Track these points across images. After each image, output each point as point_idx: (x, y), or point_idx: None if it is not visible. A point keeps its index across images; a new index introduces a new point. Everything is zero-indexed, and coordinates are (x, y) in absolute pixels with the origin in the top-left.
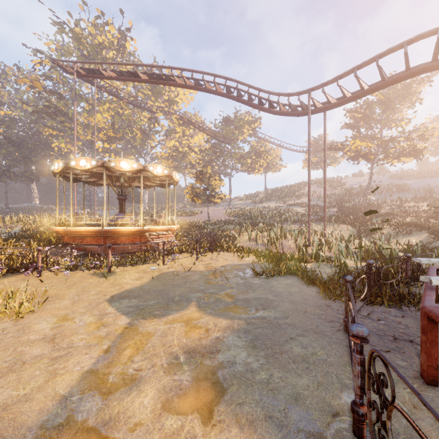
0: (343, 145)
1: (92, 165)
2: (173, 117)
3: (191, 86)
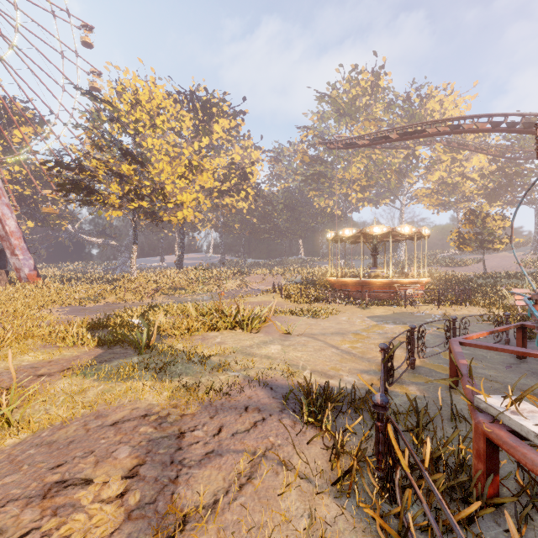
0: None
1: (353, 233)
2: (436, 146)
3: (445, 132)
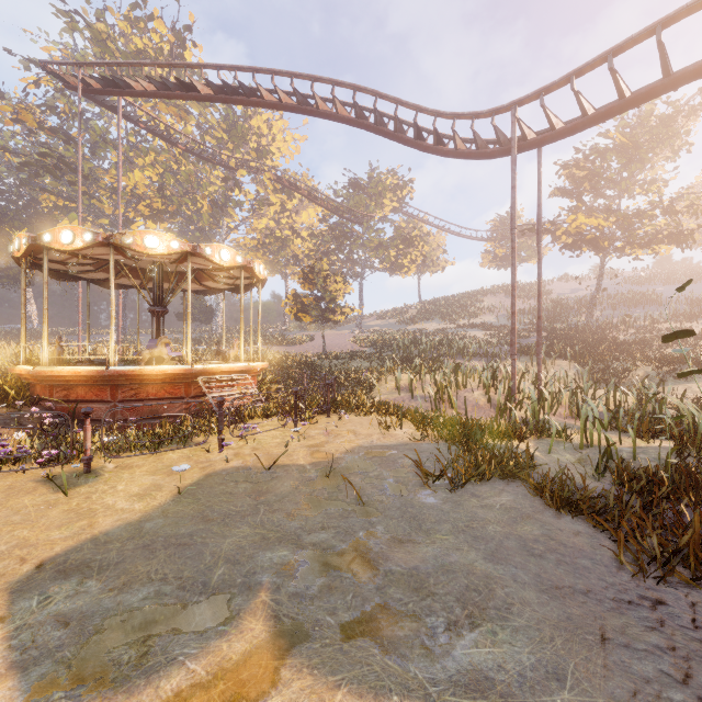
0: (553, 225)
1: (85, 242)
2: (265, 177)
3: (290, 105)
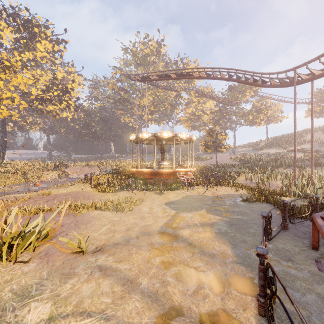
0: None
1: (149, 136)
2: (191, 92)
3: (203, 77)
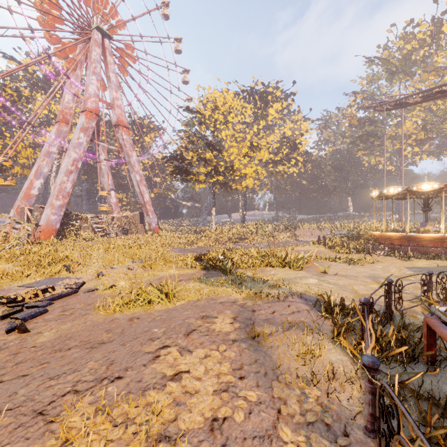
0: None
1: (398, 191)
2: None
3: None
